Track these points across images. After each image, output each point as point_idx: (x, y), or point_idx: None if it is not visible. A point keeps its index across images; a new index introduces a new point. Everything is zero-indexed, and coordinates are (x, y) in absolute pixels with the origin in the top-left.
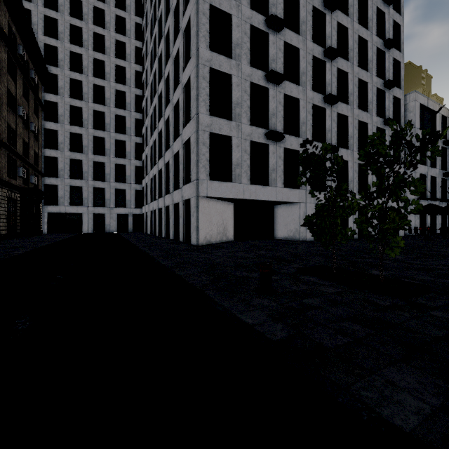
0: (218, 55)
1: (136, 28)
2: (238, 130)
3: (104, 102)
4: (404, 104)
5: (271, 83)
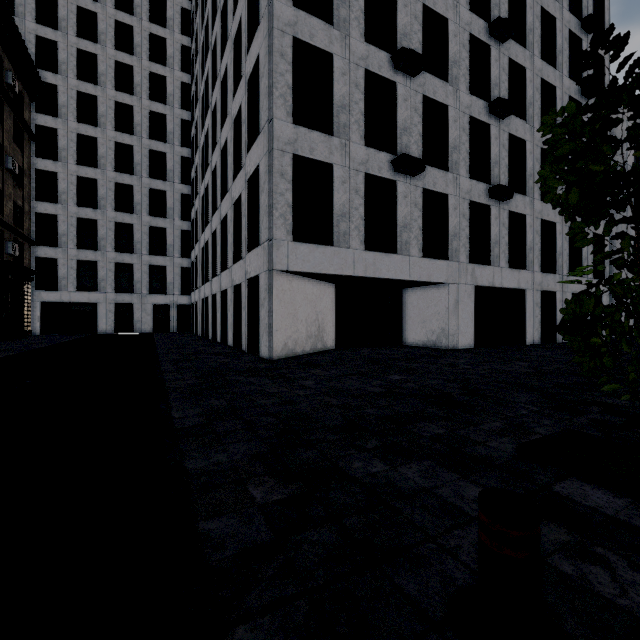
0: (308, 17)
1: (183, 16)
2: (345, 153)
3: (131, 130)
4: None
5: (400, 74)
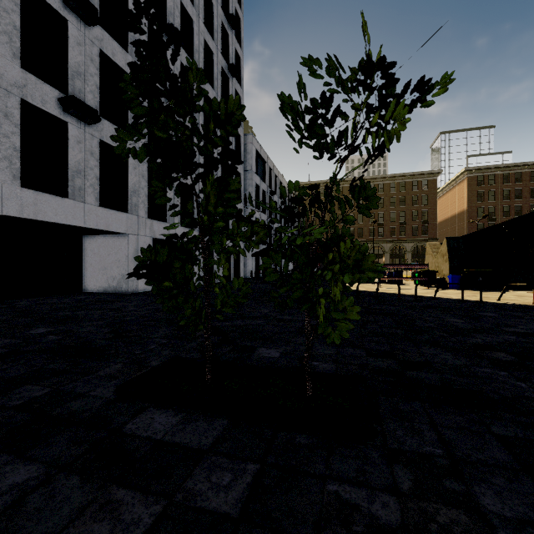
0: None
1: None
2: None
3: None
4: (243, 144)
5: (73, 14)
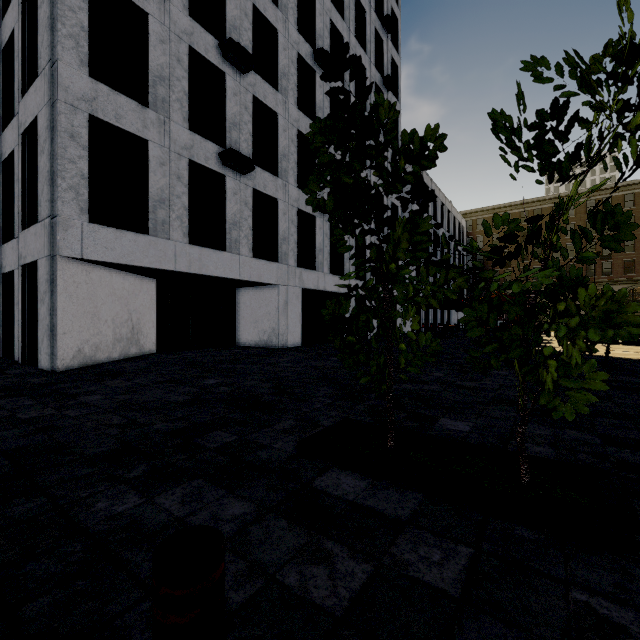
0: None
1: None
2: (164, 131)
3: None
4: None
5: (230, 66)
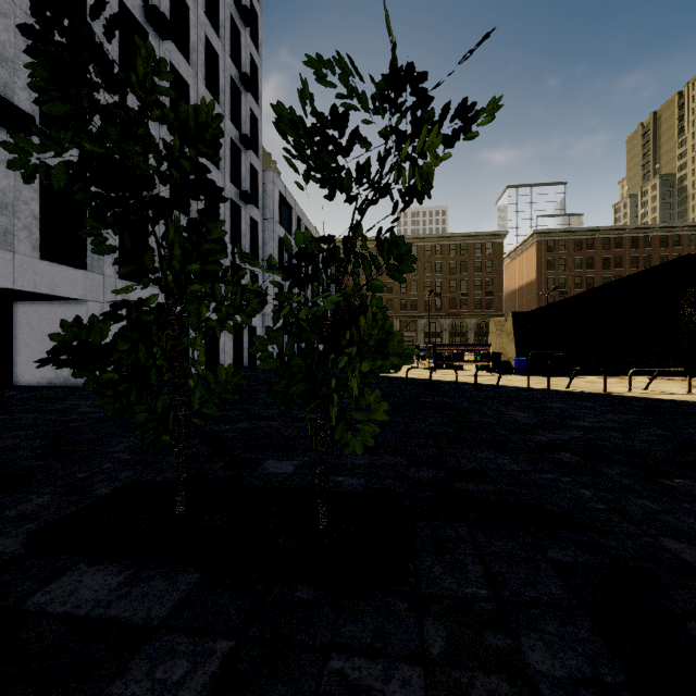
0: None
1: None
2: None
3: None
4: (262, 183)
5: None
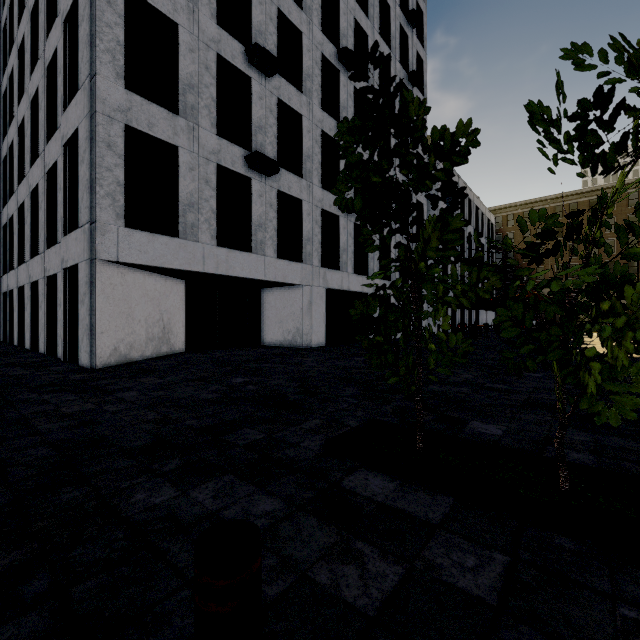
0: None
1: None
2: (193, 137)
3: None
4: None
5: (255, 70)
